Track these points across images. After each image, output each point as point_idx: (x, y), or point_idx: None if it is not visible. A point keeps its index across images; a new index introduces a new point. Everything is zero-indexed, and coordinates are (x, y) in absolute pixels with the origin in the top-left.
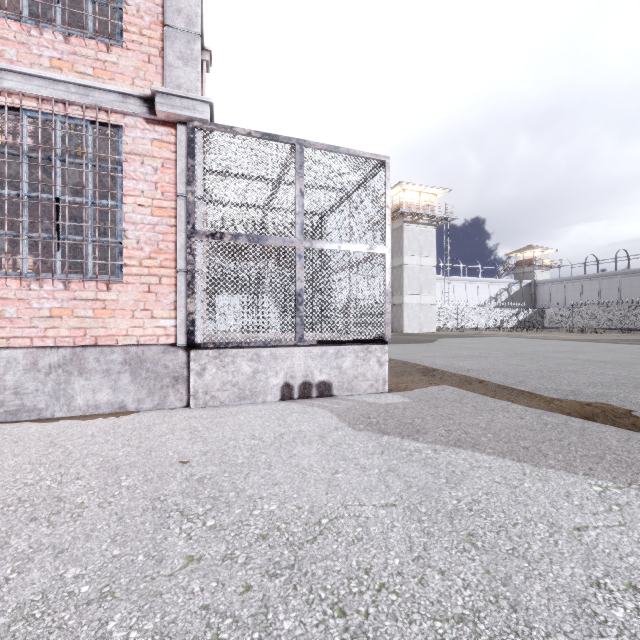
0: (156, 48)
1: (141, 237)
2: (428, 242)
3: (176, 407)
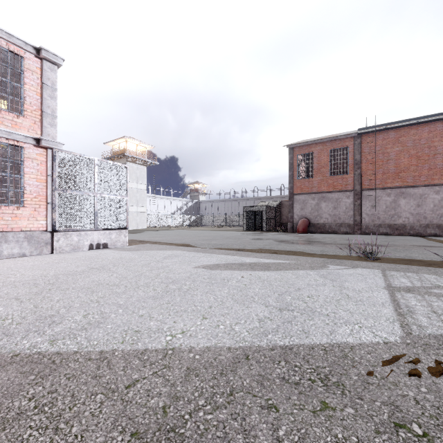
0: (38, 118)
1: (32, 190)
2: (142, 175)
3: (47, 254)
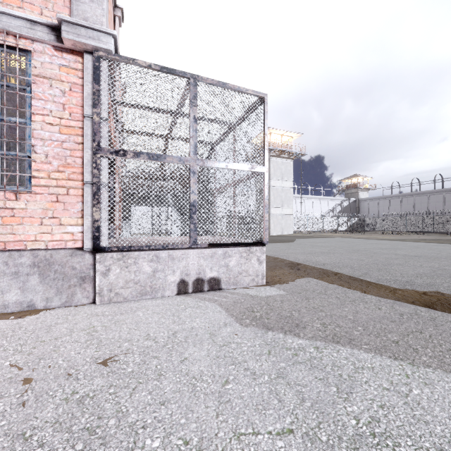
0: None
1: (49, 152)
2: (287, 170)
3: (83, 304)
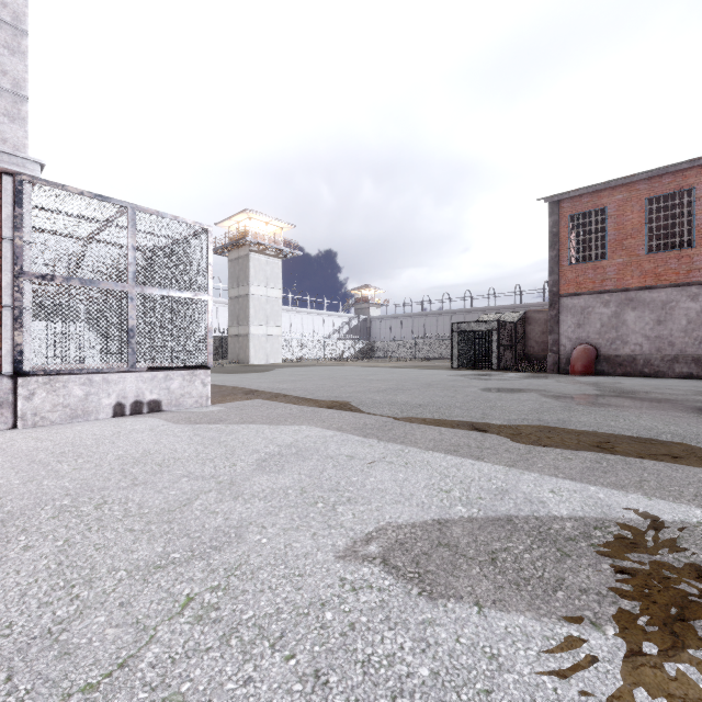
0: None
1: None
2: (275, 274)
3: (0, 430)
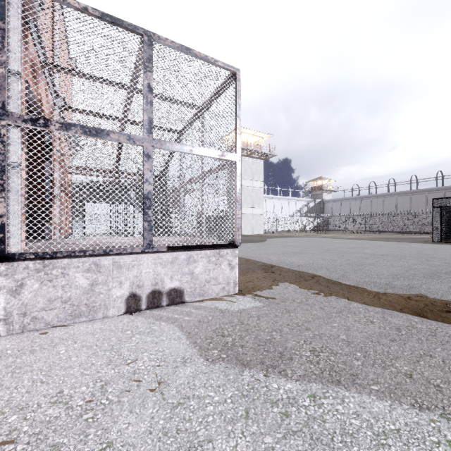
0: None
1: None
2: (258, 170)
3: None
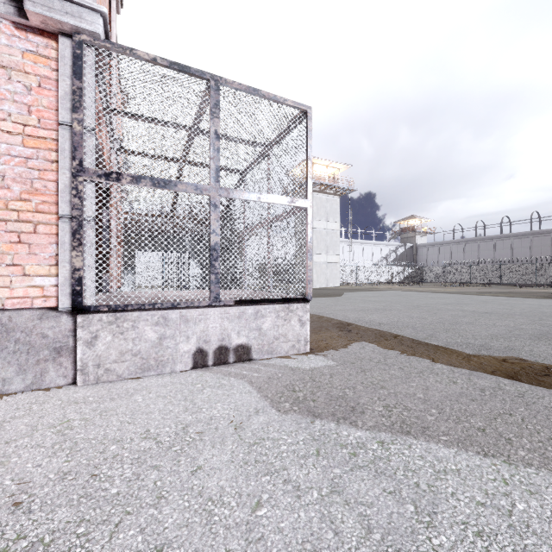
0: None
1: (7, 172)
2: (333, 209)
3: (58, 385)
